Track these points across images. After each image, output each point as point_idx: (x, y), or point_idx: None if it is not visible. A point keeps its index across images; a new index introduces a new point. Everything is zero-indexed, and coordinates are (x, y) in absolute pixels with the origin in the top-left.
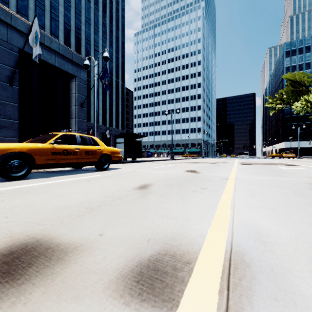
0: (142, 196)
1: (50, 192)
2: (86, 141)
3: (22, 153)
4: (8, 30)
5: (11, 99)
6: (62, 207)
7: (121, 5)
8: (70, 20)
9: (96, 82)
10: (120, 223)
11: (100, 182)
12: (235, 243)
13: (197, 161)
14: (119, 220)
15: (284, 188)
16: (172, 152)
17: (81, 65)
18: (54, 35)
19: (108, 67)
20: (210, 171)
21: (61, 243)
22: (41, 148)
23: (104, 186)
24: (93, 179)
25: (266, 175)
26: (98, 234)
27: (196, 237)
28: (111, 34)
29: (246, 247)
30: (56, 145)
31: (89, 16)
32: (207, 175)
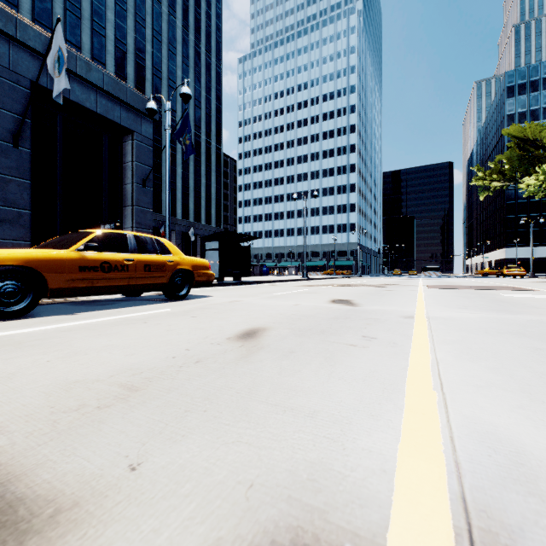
0: (244, 357)
1: (62, 345)
2: (145, 245)
3: (22, 269)
4: (10, 48)
5: (17, 172)
6: (72, 383)
7: (215, 8)
8: (126, 34)
9: (168, 140)
10: (186, 430)
11: (166, 323)
12: (474, 502)
13: (350, 282)
14: (187, 421)
15: (533, 338)
16: (305, 266)
17: (142, 111)
18: (98, 61)
19: (192, 116)
20: (377, 301)
21: (26, 497)
22: (58, 259)
23: (171, 334)
24: (155, 318)
25: (486, 310)
26: (128, 465)
27: (369, 479)
28: (198, 60)
29: (509, 518)
30: (88, 252)
31: (159, 27)
32: (373, 309)
